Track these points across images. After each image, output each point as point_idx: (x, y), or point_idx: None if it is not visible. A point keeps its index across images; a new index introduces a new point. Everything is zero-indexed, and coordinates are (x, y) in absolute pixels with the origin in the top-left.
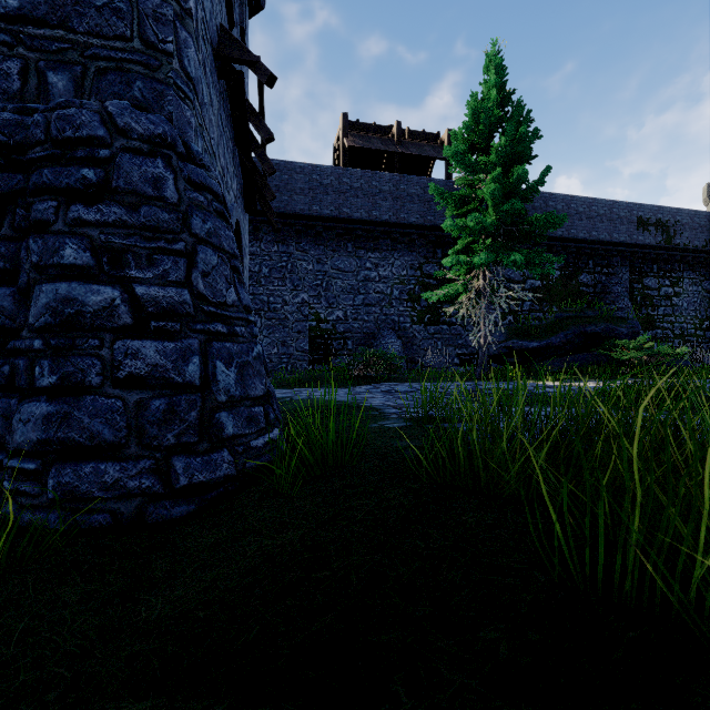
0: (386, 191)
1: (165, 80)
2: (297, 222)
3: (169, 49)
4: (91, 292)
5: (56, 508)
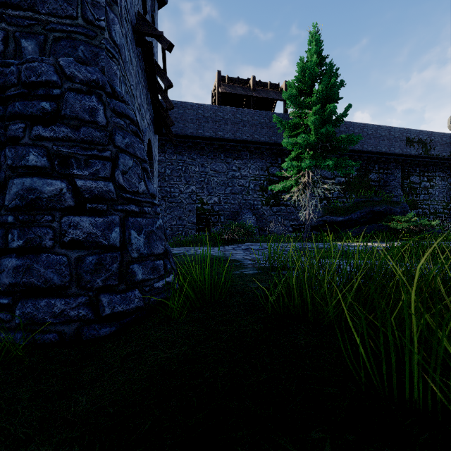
0: (245, 120)
1: (99, 45)
2: (189, 140)
3: (102, 25)
4: (46, 184)
5: (21, 330)
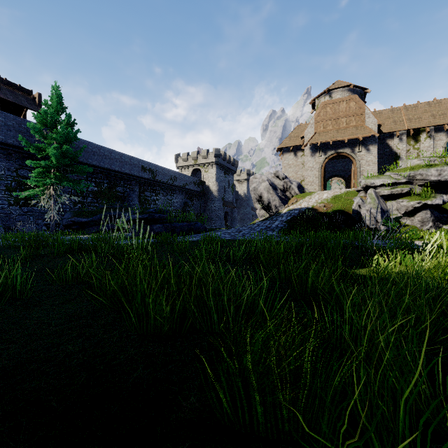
0: None
1: None
2: None
3: None
4: None
5: None
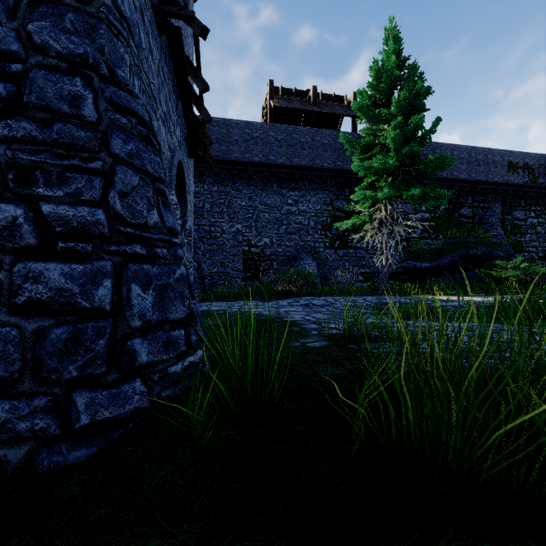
0: (304, 142)
1: (97, 14)
2: (233, 167)
3: None
4: None
5: None
